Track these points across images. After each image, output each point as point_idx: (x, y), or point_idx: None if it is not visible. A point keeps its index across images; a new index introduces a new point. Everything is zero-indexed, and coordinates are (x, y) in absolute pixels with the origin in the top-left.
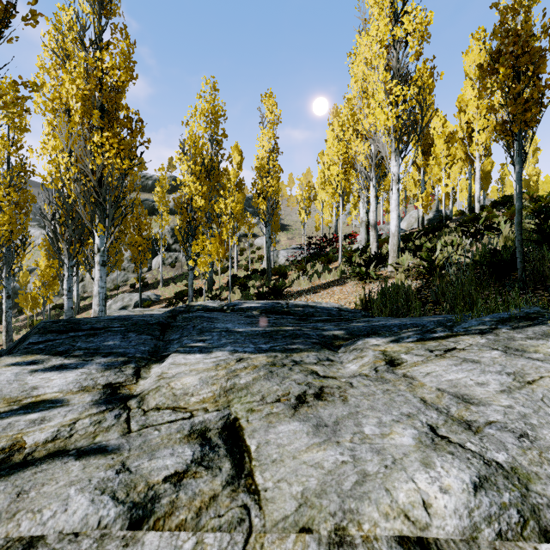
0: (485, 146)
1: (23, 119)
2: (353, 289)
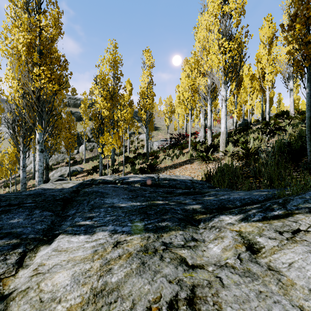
0: (272, 82)
1: None
2: (199, 166)
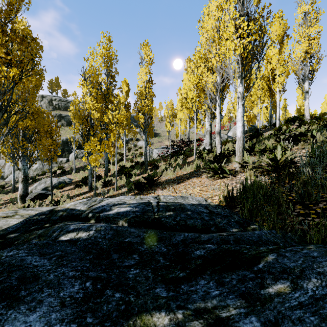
0: (283, 85)
1: None
2: (211, 182)
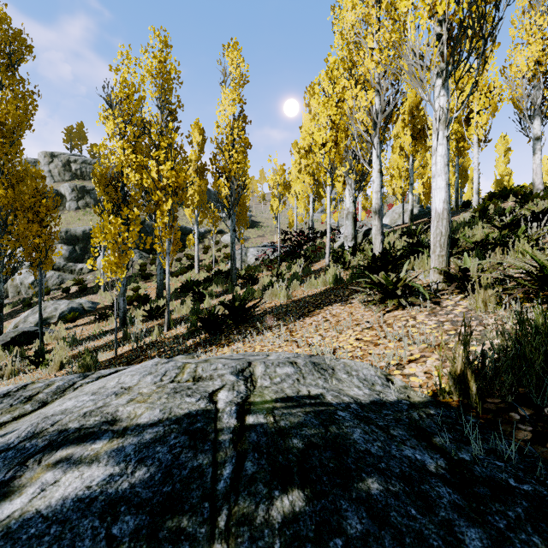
0: (485, 130)
1: None
2: (381, 317)
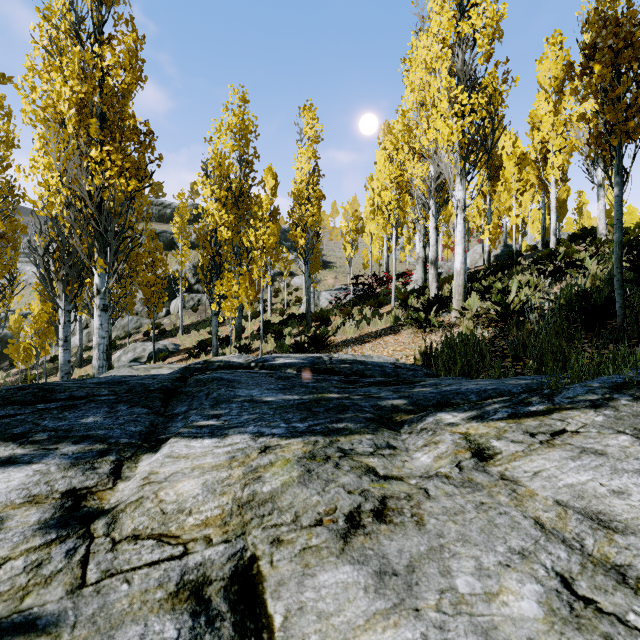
0: (563, 170)
1: (10, 132)
2: (410, 339)
